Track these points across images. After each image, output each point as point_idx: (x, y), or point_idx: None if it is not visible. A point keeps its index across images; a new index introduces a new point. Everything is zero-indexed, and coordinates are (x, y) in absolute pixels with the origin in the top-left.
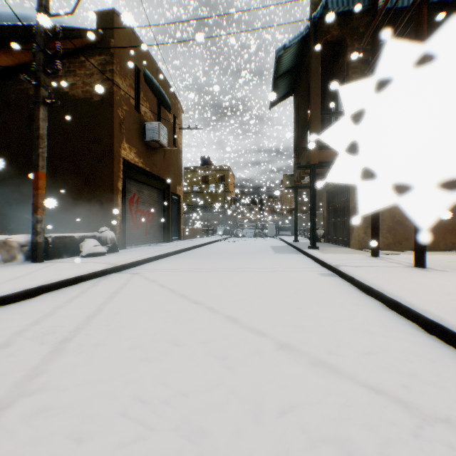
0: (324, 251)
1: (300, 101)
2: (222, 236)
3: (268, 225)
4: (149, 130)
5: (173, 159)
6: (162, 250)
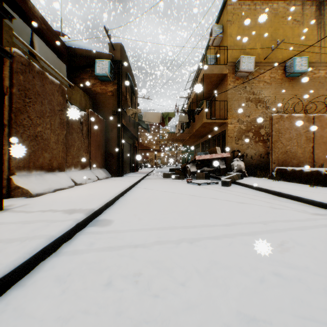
0: None
1: None
2: None
3: None
4: None
5: None
6: None
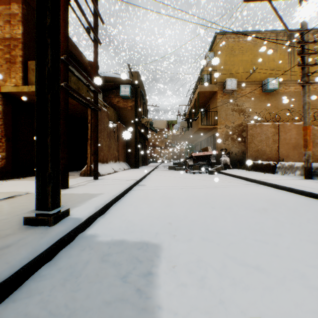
0: (78, 201)
1: None
2: None
3: None
4: None
5: None
6: None
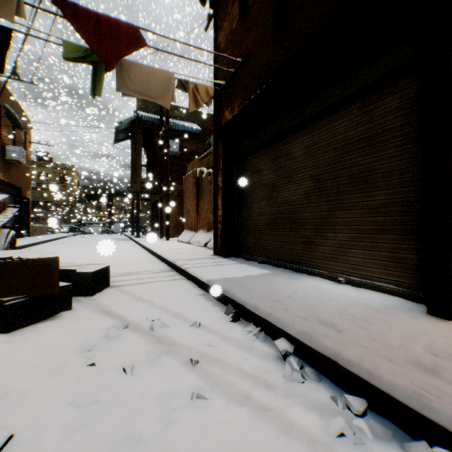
0: (142, 238)
1: (133, 149)
2: (70, 233)
3: (115, 224)
4: (10, 151)
5: (25, 168)
6: (33, 241)
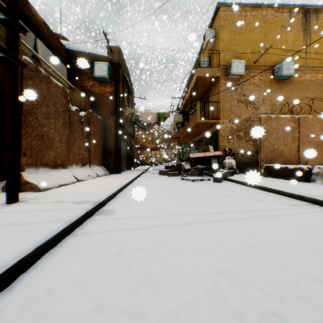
0: None
1: None
2: None
3: None
4: None
5: None
6: None
